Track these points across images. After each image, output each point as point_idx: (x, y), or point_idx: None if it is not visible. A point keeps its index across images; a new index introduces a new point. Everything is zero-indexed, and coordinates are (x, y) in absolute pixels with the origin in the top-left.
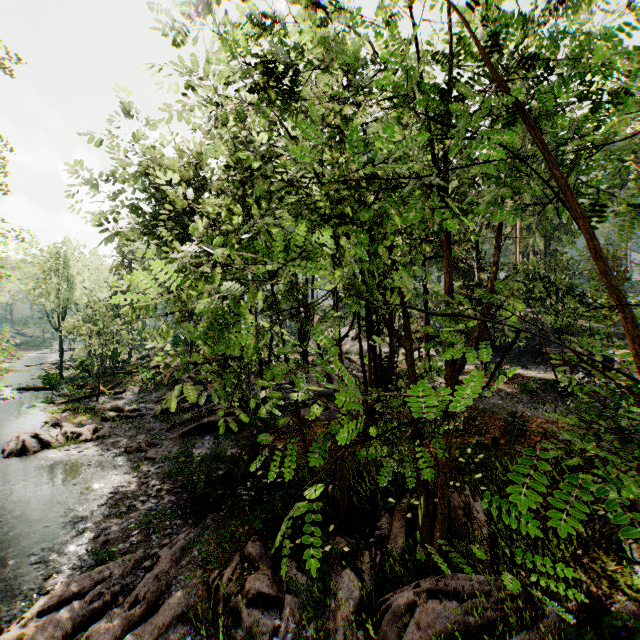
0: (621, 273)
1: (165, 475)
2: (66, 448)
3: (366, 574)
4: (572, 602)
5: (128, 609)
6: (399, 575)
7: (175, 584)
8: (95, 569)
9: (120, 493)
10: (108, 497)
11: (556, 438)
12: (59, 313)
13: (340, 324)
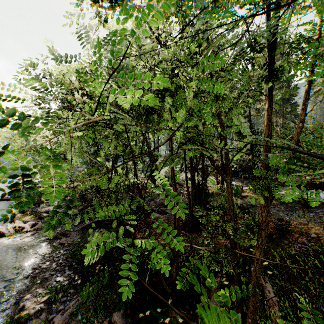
0: None
1: (69, 255)
2: (14, 236)
3: None
4: None
5: None
6: None
7: None
8: None
9: (39, 268)
10: (31, 271)
11: (308, 235)
12: None
13: None
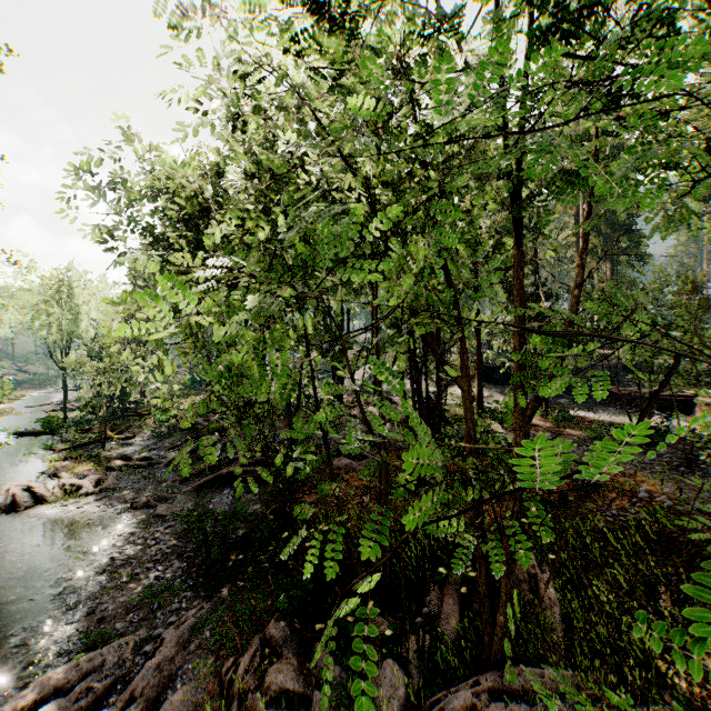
0: (702, 301)
1: (176, 536)
2: (63, 503)
3: (412, 664)
4: (670, 706)
5: (121, 709)
6: (453, 666)
7: (181, 674)
8: (84, 656)
9: (122, 558)
10: (108, 563)
11: (635, 494)
12: (62, 348)
13: (380, 360)
